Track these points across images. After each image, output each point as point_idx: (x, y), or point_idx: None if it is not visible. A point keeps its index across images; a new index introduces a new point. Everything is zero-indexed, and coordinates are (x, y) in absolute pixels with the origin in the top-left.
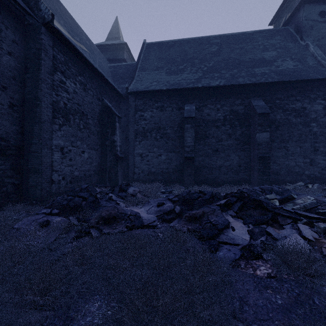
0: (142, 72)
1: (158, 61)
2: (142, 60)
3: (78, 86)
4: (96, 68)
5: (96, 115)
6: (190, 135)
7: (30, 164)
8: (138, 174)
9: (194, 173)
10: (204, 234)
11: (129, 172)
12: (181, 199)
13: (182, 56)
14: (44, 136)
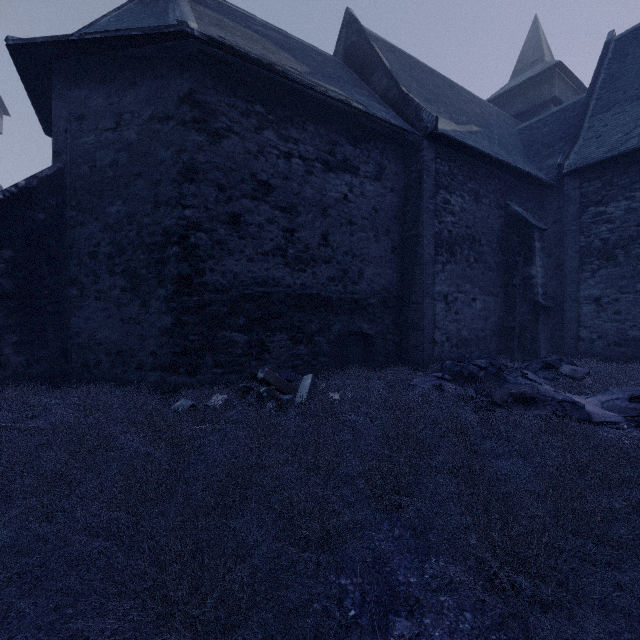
0: (602, 115)
1: None
2: (603, 87)
3: (467, 199)
4: (495, 157)
5: (494, 236)
6: None
7: (410, 319)
8: (588, 343)
9: None
10: None
11: (565, 336)
12: None
13: None
14: (425, 282)
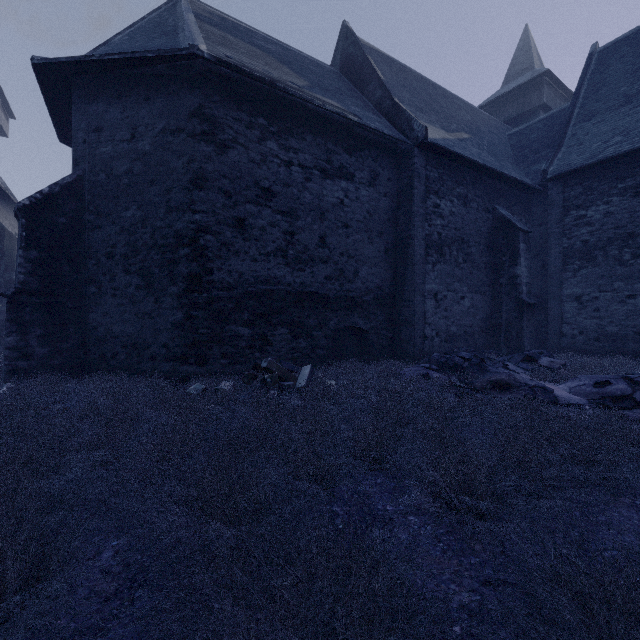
0: (584, 124)
1: (632, 80)
2: (585, 97)
3: (456, 203)
4: (483, 164)
5: (482, 238)
6: None
7: (402, 315)
8: (570, 338)
9: None
10: None
11: (549, 332)
12: None
13: None
14: (416, 281)
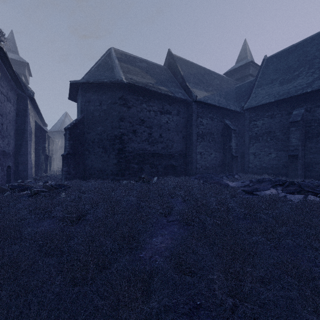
0: (258, 89)
1: (274, 73)
2: (260, 77)
3: (208, 120)
4: (218, 105)
5: (219, 131)
6: (295, 136)
7: (189, 160)
8: (251, 168)
9: (304, 169)
10: (248, 190)
11: (245, 166)
12: (257, 180)
13: (300, 61)
14: (193, 148)
